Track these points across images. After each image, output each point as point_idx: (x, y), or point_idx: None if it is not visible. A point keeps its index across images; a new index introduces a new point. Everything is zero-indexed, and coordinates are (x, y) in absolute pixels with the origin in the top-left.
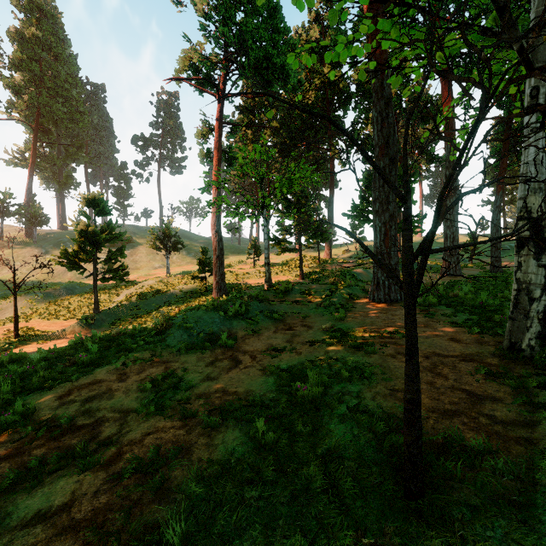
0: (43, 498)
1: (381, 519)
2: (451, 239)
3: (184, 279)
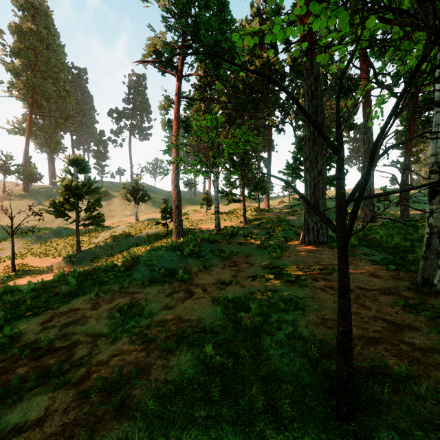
0: (21, 413)
1: (317, 439)
2: (368, 192)
3: (150, 224)
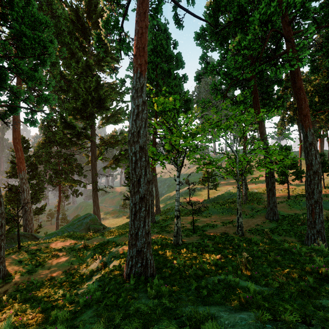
0: None
1: None
2: None
3: None
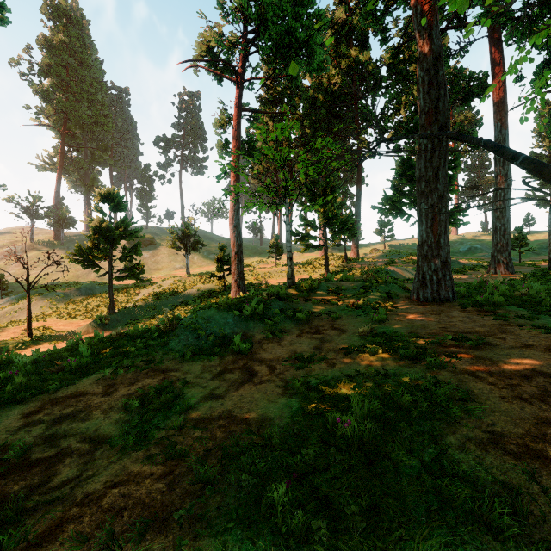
0: None
1: None
2: (502, 231)
3: (203, 279)
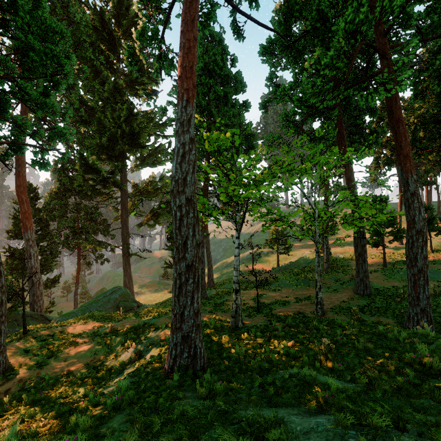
0: None
1: None
2: None
3: None
